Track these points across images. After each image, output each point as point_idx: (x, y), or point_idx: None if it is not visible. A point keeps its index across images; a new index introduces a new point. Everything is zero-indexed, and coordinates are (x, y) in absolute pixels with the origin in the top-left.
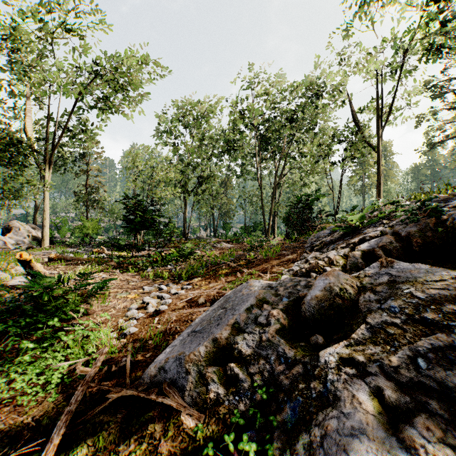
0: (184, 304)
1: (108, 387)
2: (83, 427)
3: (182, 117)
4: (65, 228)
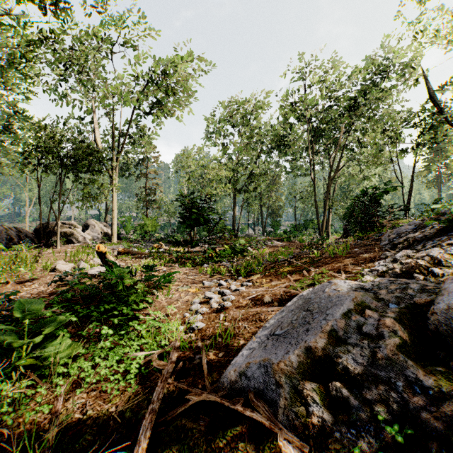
0: (247, 302)
1: (186, 387)
2: (165, 428)
3: (231, 116)
4: (130, 225)
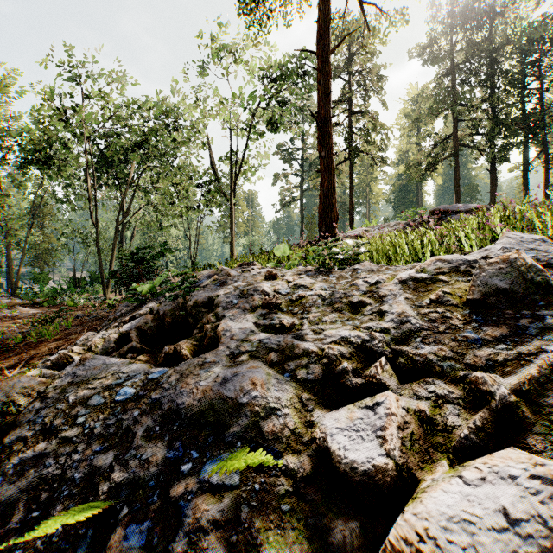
0: None
1: None
2: None
3: None
4: None
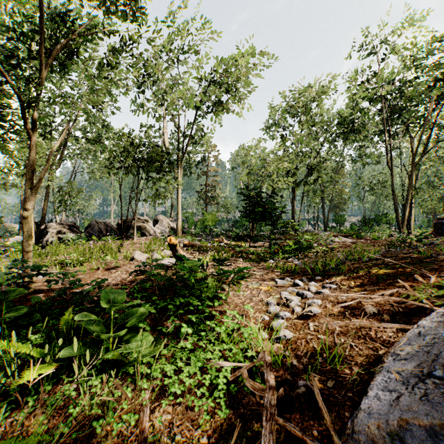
0: (339, 309)
1: (301, 434)
2: None
3: (290, 106)
4: (192, 220)
